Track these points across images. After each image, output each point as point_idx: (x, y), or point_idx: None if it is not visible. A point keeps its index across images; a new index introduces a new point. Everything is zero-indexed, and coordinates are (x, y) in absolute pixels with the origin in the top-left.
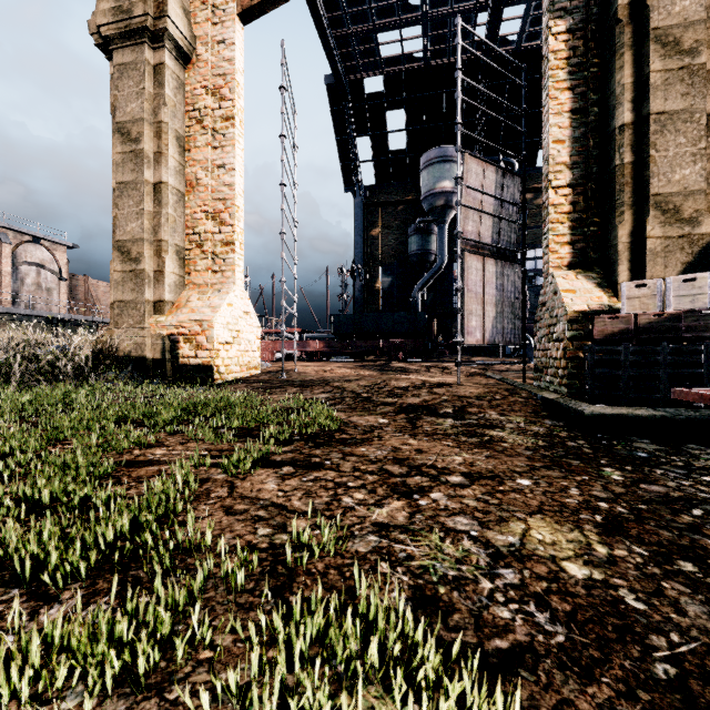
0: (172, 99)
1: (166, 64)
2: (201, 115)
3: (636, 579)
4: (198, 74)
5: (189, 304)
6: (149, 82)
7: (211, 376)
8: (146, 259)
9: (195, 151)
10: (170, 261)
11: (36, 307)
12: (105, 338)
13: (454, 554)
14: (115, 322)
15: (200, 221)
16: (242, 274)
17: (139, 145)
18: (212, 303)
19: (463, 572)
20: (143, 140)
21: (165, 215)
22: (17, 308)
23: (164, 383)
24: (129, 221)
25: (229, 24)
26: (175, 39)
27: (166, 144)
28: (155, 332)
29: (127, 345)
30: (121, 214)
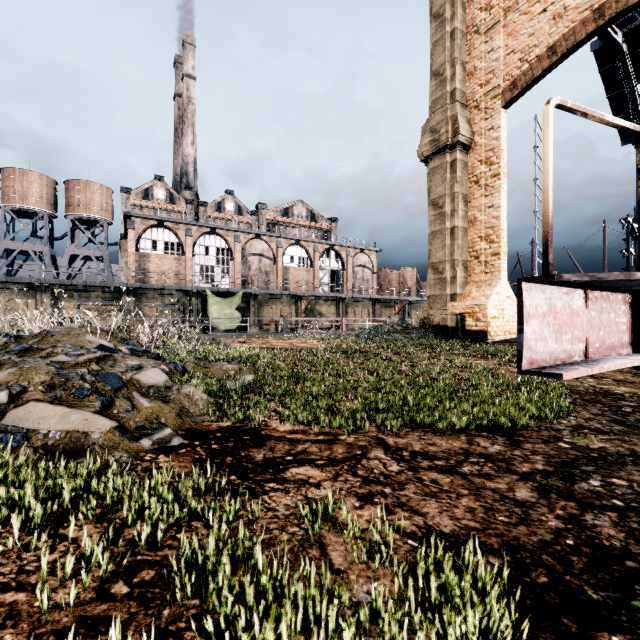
0: (460, 176)
1: (457, 159)
2: (477, 179)
3: (638, 395)
4: (475, 155)
5: (470, 295)
6: (448, 173)
7: (485, 337)
8: (447, 271)
9: (474, 201)
10: (459, 270)
11: (361, 292)
12: (426, 315)
13: (578, 384)
14: (430, 306)
15: (476, 243)
16: (505, 272)
17: (443, 210)
18: (485, 293)
19: (576, 385)
20: (445, 206)
21: (457, 245)
22: (357, 295)
23: (458, 340)
24: (437, 252)
25: (495, 116)
26: (463, 142)
27: (457, 204)
28: (452, 311)
29: (438, 319)
30: (433, 248)
